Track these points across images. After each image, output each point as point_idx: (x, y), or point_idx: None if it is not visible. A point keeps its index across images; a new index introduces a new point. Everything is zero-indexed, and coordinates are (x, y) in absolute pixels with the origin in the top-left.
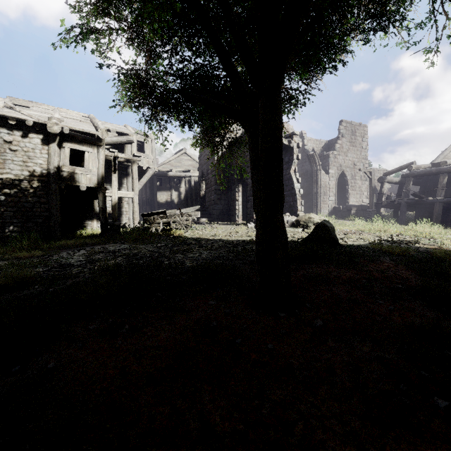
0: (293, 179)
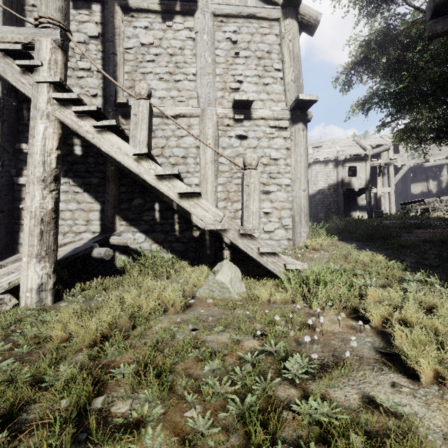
0: None
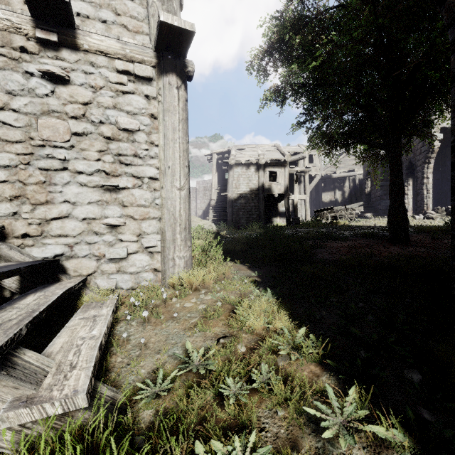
0: None
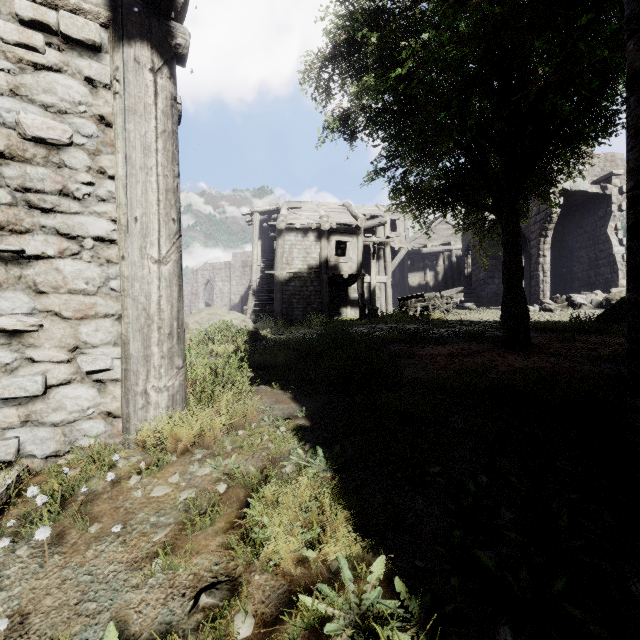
0: (611, 241)
